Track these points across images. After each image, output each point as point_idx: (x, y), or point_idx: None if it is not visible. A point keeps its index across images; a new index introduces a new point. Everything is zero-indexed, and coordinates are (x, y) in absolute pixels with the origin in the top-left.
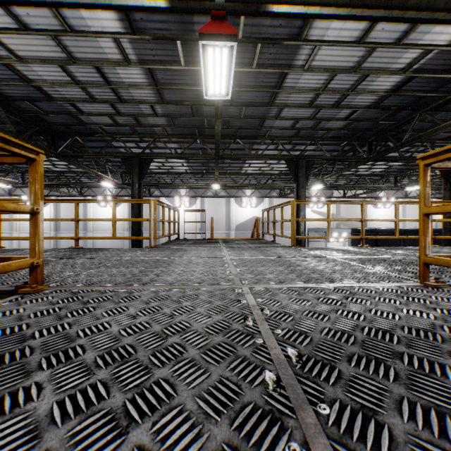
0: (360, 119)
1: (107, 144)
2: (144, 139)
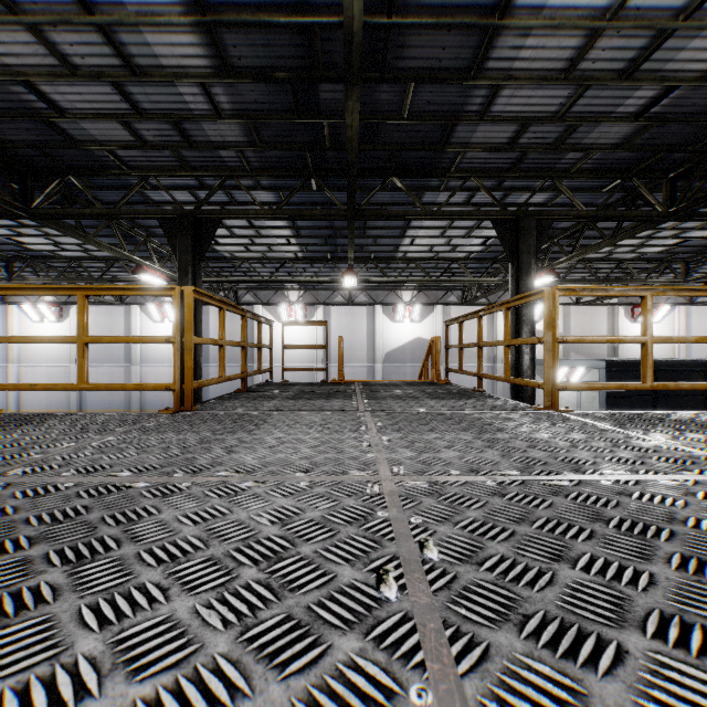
0: (669, 117)
1: (130, 189)
2: (206, 184)
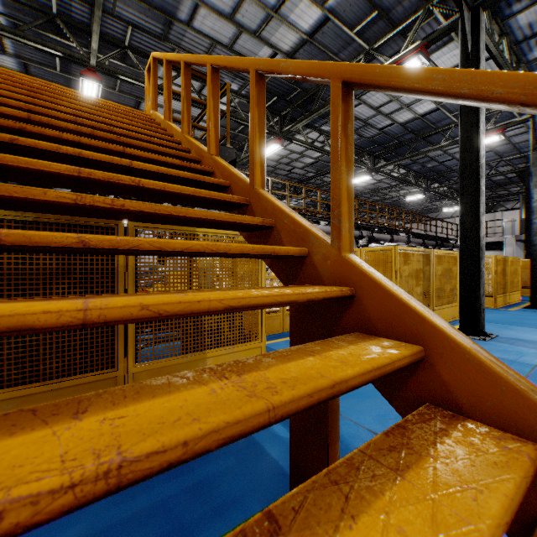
0: None
1: None
2: None
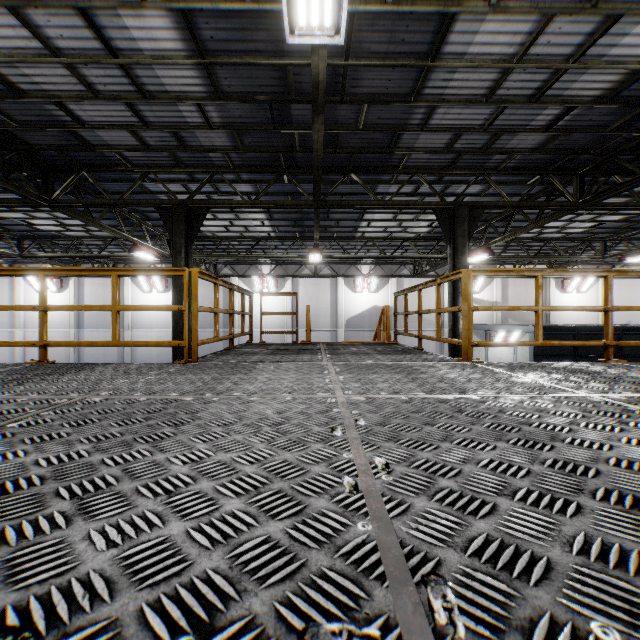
0: (573, 129)
1: (133, 183)
2: (196, 177)
